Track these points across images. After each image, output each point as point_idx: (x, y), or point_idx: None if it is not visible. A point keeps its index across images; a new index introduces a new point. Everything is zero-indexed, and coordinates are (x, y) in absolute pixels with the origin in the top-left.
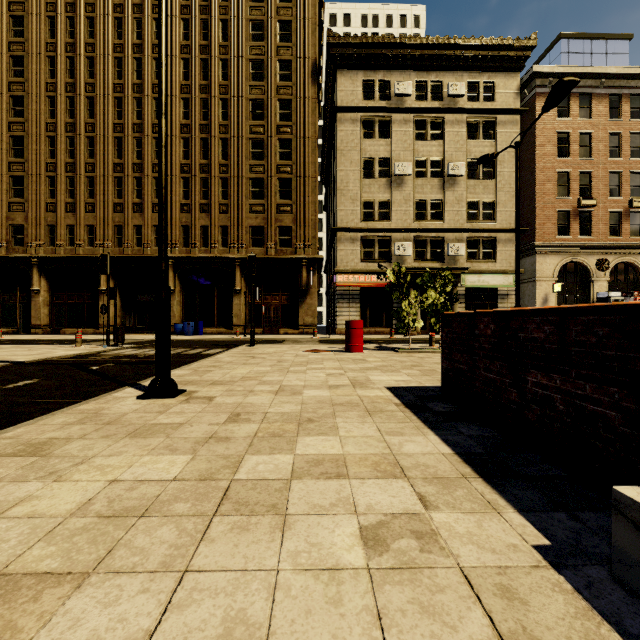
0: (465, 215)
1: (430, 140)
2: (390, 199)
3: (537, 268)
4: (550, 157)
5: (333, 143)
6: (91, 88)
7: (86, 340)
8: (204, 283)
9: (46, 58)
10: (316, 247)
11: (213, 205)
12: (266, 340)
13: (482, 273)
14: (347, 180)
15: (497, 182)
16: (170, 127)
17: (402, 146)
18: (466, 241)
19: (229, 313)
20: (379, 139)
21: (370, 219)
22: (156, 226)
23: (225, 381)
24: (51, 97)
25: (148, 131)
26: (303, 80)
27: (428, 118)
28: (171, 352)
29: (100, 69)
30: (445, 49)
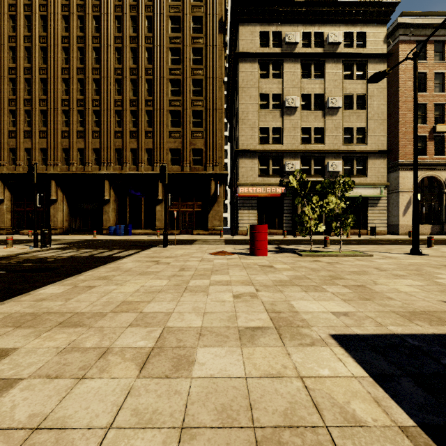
0: (342, 139)
1: (314, 79)
2: (281, 126)
3: (400, 181)
4: (410, 92)
5: (236, 85)
6: (44, 40)
7: (32, 240)
8: (133, 194)
9: (9, 16)
10: (222, 165)
11: (140, 132)
12: (180, 240)
13: (356, 186)
14: (247, 111)
15: (368, 112)
16: (106, 70)
17: (291, 84)
18: (343, 160)
19: (153, 218)
20: (273, 78)
21: (265, 143)
22: (95, 149)
23: (88, 315)
24: (13, 47)
25: (89, 73)
26: (212, 32)
27: (312, 61)
28: (85, 254)
29: (51, 24)
30: (326, 5)
